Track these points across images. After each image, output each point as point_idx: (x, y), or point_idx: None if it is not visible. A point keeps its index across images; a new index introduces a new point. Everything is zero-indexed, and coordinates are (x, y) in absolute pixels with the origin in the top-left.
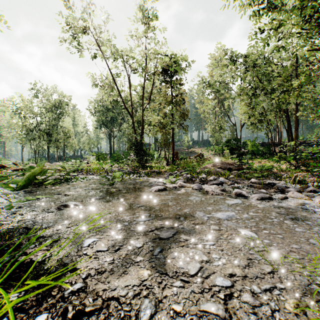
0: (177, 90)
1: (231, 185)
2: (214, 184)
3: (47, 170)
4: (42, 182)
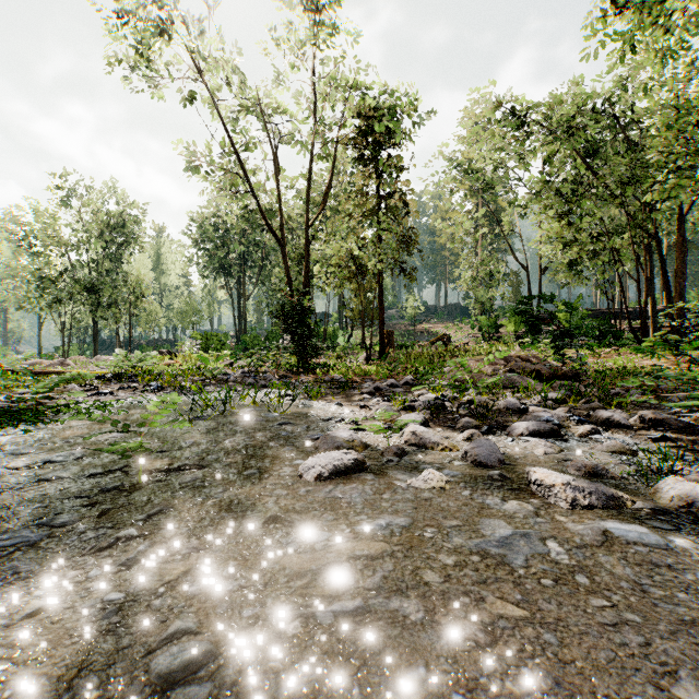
0: (392, 182)
1: (589, 435)
2: (532, 433)
3: None
4: None
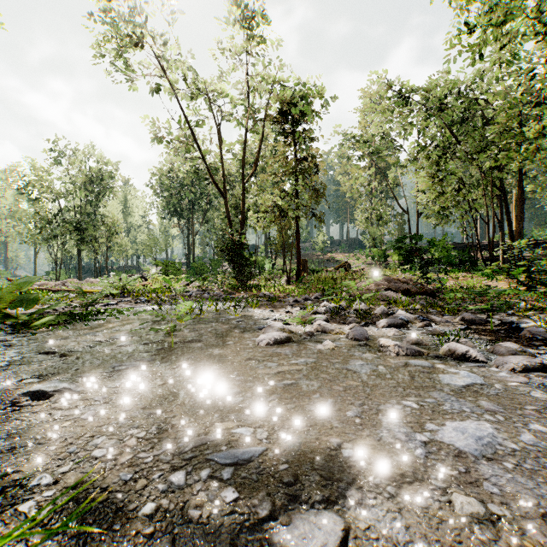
0: (306, 149)
1: (425, 327)
2: (390, 325)
3: (37, 296)
4: (31, 322)
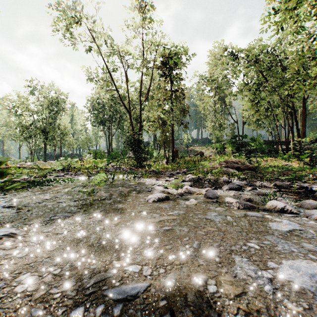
0: (177, 85)
1: (252, 190)
2: (231, 189)
3: (8, 170)
4: (6, 187)
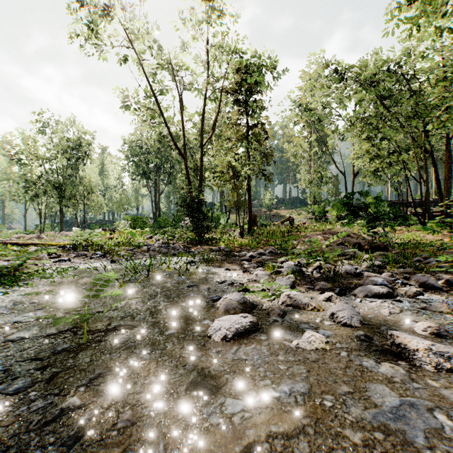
0: (256, 117)
1: (415, 296)
2: (374, 295)
3: None
4: None
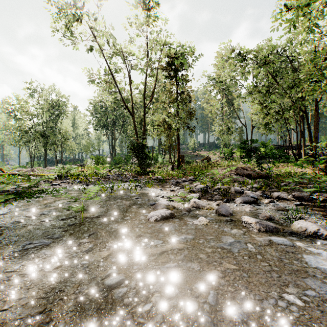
0: (183, 86)
1: (270, 203)
2: (245, 202)
3: None
4: None
